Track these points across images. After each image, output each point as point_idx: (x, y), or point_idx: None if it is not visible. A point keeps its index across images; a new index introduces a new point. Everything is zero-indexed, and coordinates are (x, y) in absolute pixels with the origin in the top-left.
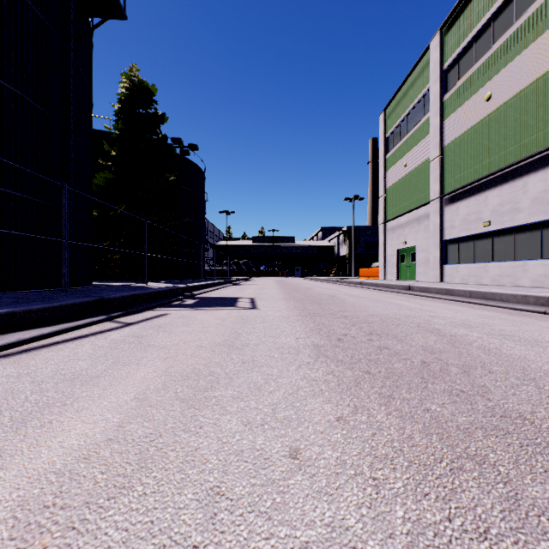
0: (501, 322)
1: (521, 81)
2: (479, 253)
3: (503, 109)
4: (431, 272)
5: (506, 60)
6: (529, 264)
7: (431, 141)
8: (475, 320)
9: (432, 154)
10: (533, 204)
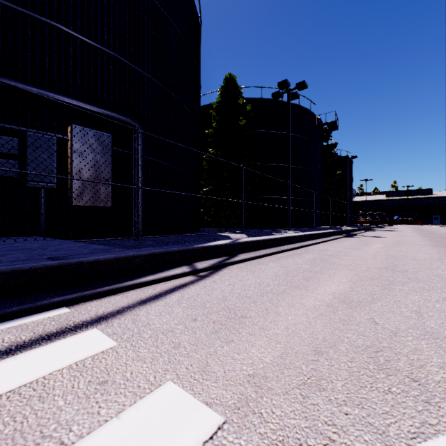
0: None
1: None
2: None
3: None
4: None
5: None
6: None
7: None
8: None
9: None
10: None
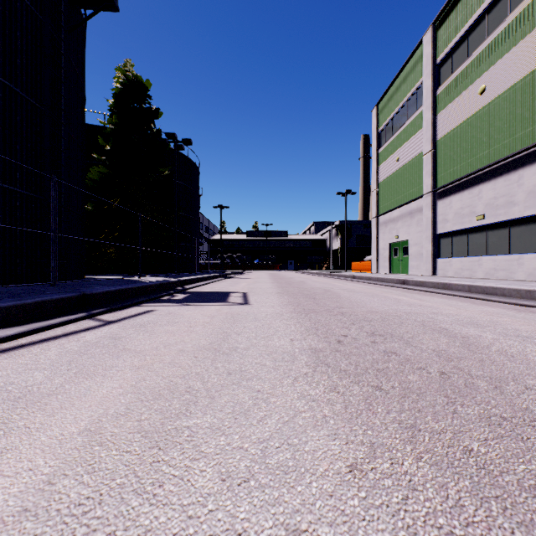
0: (511, 319)
1: (516, 73)
2: (472, 247)
3: (497, 102)
4: (424, 265)
5: (500, 53)
6: (524, 258)
7: (424, 136)
8: (483, 317)
9: (425, 148)
10: (528, 197)
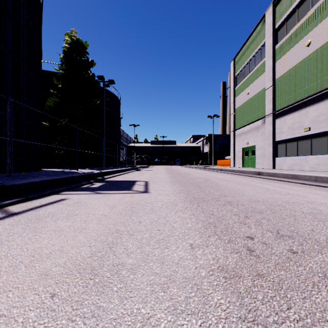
0: None
1: None
2: (301, 149)
3: (319, 51)
4: (266, 162)
5: (322, 17)
6: None
7: (266, 77)
8: None
9: (267, 85)
10: None
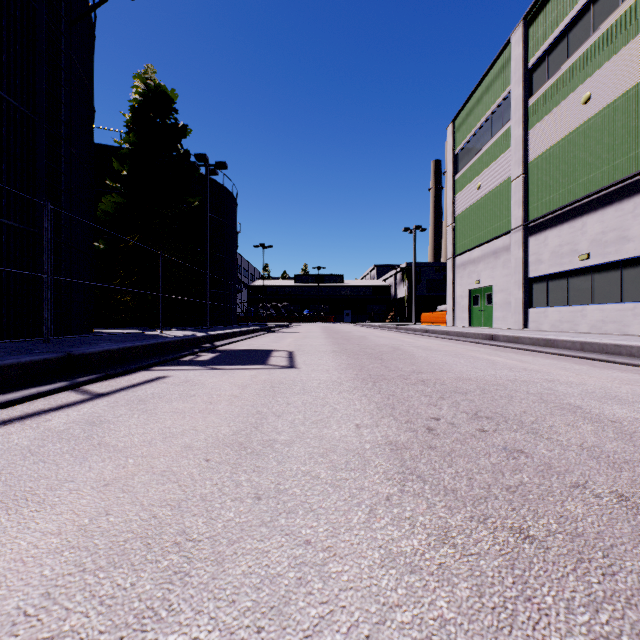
0: None
1: (631, 76)
2: (573, 293)
3: (606, 113)
4: (512, 317)
5: (610, 51)
6: None
7: (512, 157)
8: (620, 388)
9: (514, 173)
10: None
